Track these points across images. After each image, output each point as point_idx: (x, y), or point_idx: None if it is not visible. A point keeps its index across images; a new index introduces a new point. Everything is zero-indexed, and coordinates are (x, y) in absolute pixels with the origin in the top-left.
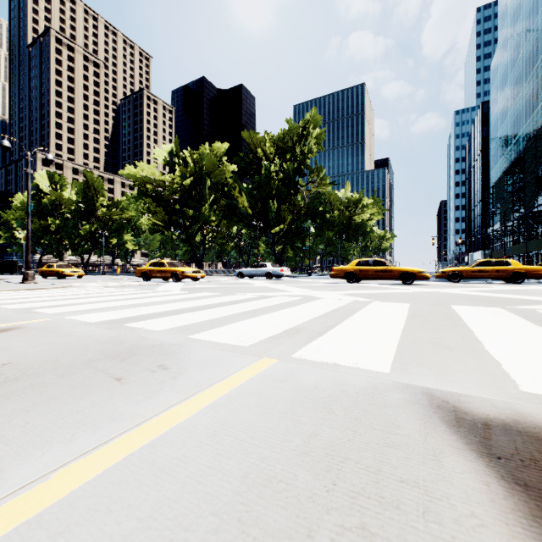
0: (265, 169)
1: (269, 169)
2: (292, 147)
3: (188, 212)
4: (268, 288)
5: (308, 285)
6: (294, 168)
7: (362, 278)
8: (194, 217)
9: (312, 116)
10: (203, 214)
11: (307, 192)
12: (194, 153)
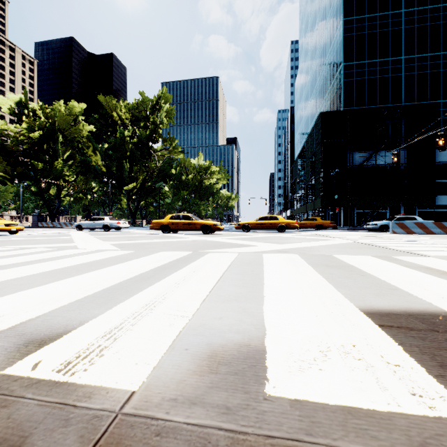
0: (120, 133)
1: (124, 133)
2: (146, 117)
3: (37, 165)
4: (68, 240)
5: (119, 236)
6: (147, 134)
7: (174, 229)
8: (45, 170)
9: (163, 93)
10: (55, 168)
11: (161, 157)
12: (47, 108)
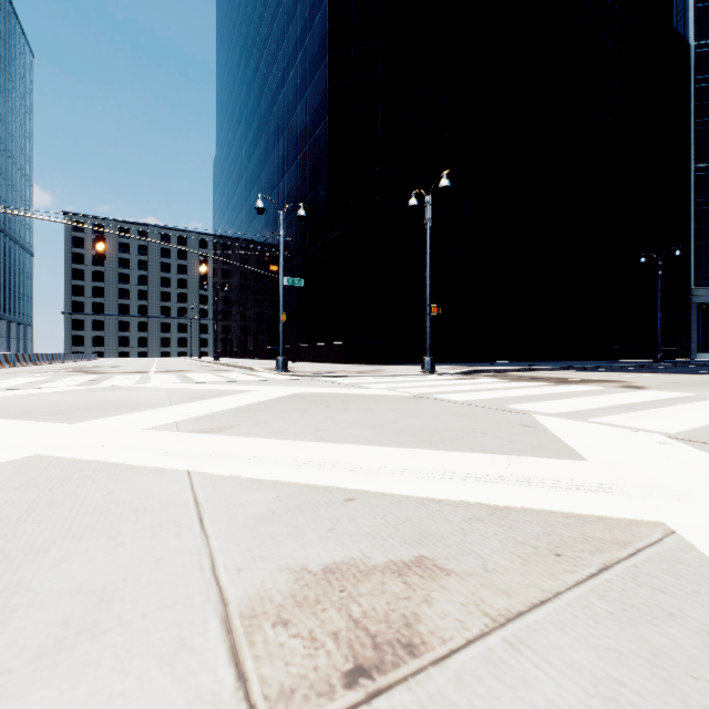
0: None
1: None
2: None
3: None
4: None
5: None
6: None
7: None
8: None
9: None
10: None
11: None
12: None
